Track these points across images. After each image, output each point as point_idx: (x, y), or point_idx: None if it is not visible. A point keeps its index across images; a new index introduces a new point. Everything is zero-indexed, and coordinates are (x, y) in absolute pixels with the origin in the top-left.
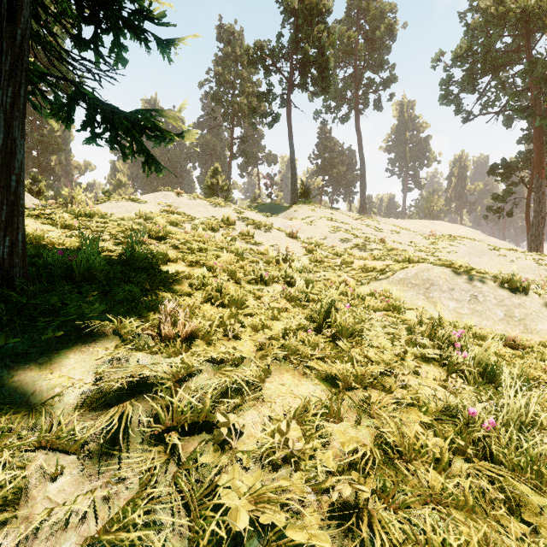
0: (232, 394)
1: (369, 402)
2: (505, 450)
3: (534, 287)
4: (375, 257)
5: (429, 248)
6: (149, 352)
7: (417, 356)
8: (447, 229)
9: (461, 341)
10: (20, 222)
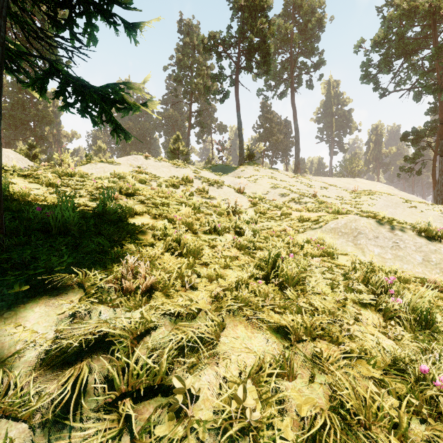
0: (188, 353)
1: (320, 355)
2: None
3: None
4: (309, 209)
5: (352, 201)
6: (111, 305)
7: (355, 302)
8: (366, 185)
9: (392, 287)
10: None
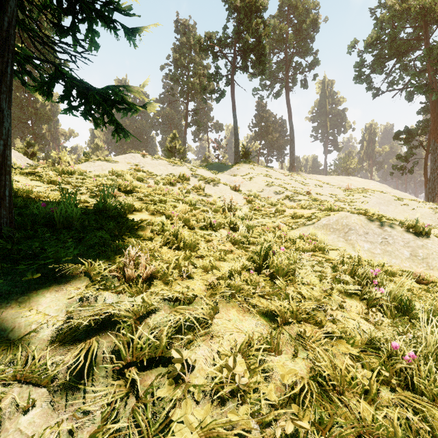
0: (186, 331)
1: (304, 335)
2: (425, 381)
3: (433, 231)
4: (303, 206)
5: (346, 199)
6: (115, 292)
7: (341, 292)
8: (360, 183)
9: (377, 278)
10: (7, 180)
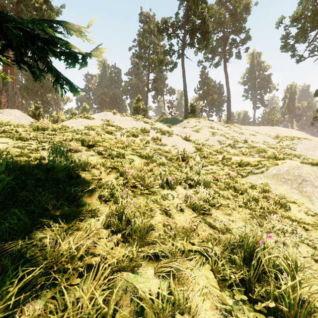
0: None
1: None
2: None
3: None
4: (243, 153)
5: (277, 145)
6: None
7: None
8: (284, 132)
9: None
10: None
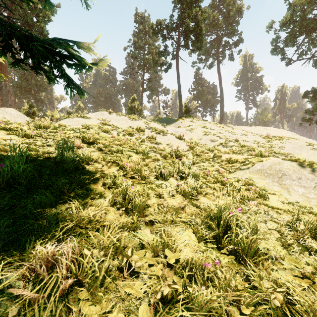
0: None
1: None
2: None
3: None
4: (234, 151)
5: (266, 144)
6: None
7: None
8: (274, 132)
9: None
10: None
